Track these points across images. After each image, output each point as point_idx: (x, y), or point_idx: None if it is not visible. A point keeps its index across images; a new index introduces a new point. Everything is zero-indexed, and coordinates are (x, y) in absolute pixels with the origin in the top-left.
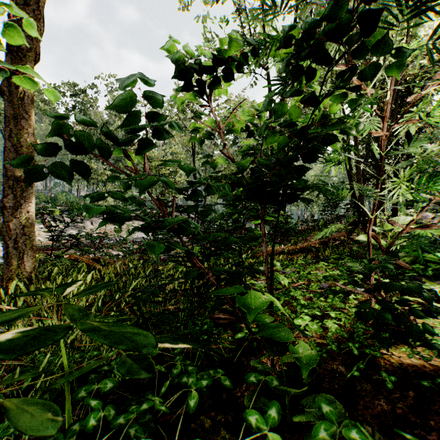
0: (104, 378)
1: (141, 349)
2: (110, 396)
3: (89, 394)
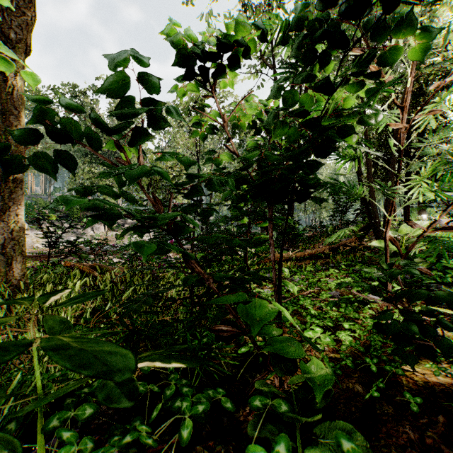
0: (84, 402)
1: (111, 376)
2: (95, 420)
3: (62, 423)
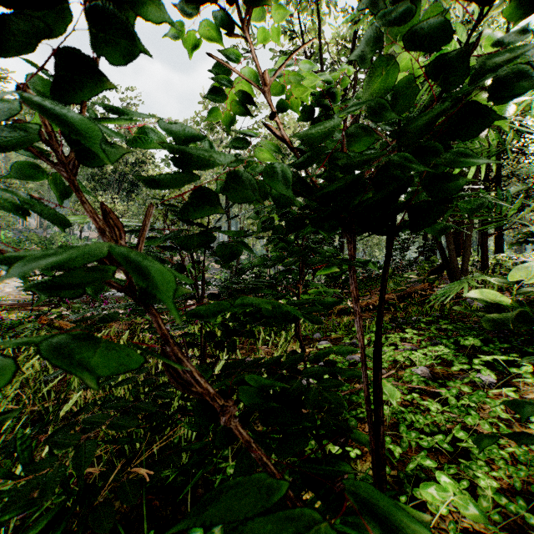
0: None
1: None
2: None
3: None
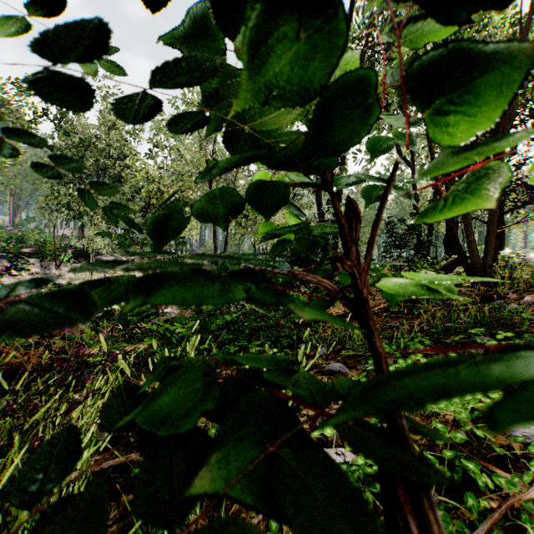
0: None
1: None
2: None
3: None
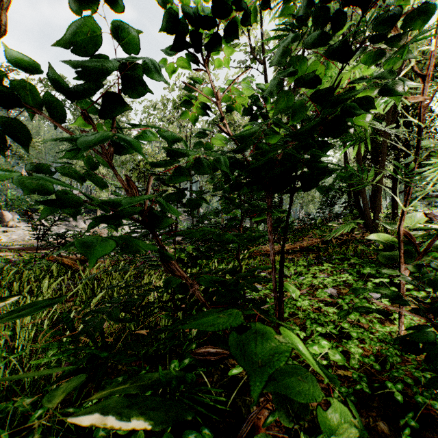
0: None
1: None
2: None
3: None
